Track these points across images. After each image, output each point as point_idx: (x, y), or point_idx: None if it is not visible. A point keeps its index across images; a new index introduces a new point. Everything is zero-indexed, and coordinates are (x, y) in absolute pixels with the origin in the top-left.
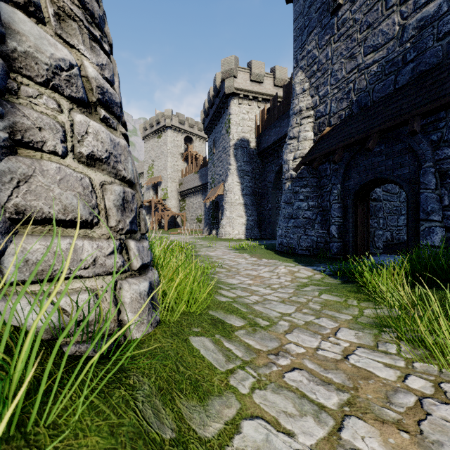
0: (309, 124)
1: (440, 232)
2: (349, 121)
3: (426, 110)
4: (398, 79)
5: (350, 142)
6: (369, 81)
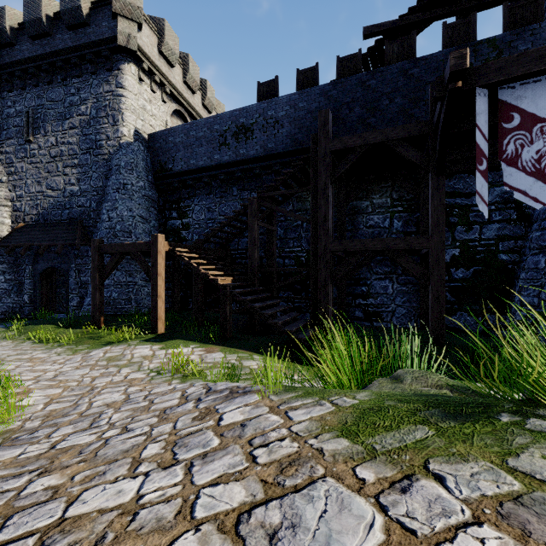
0: (8, 213)
1: (77, 299)
2: (36, 226)
3: (64, 243)
4: (63, 215)
5: (32, 245)
6: (49, 206)
